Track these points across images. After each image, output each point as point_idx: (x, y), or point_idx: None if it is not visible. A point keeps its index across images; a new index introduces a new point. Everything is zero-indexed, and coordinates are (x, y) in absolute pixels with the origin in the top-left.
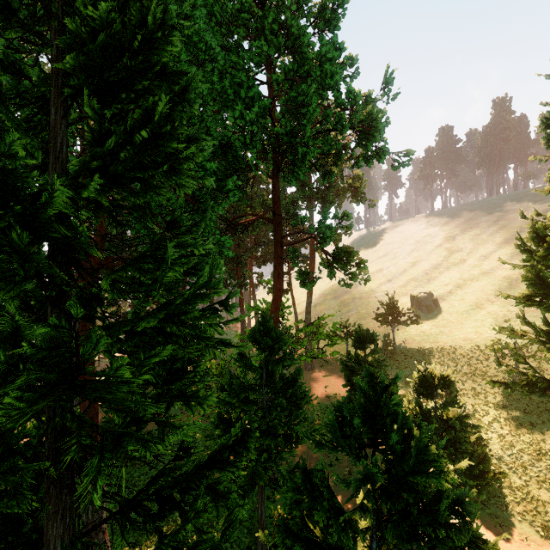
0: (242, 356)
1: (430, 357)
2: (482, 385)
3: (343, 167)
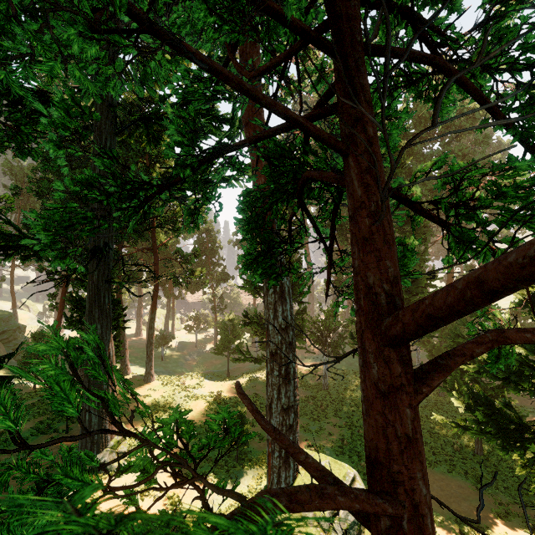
0: None
1: None
2: None
3: None
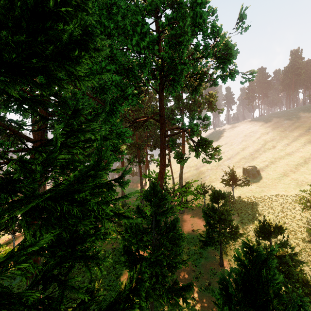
0: (139, 209)
1: (257, 206)
2: (292, 225)
3: (202, 89)
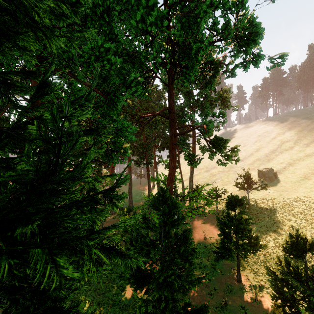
0: (145, 219)
1: (276, 212)
2: None
3: (215, 84)
